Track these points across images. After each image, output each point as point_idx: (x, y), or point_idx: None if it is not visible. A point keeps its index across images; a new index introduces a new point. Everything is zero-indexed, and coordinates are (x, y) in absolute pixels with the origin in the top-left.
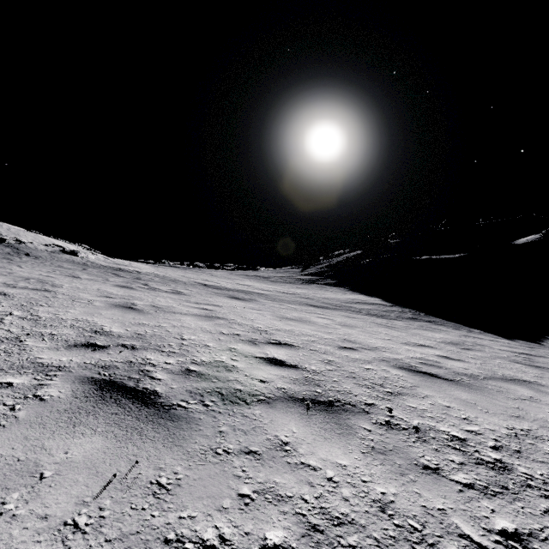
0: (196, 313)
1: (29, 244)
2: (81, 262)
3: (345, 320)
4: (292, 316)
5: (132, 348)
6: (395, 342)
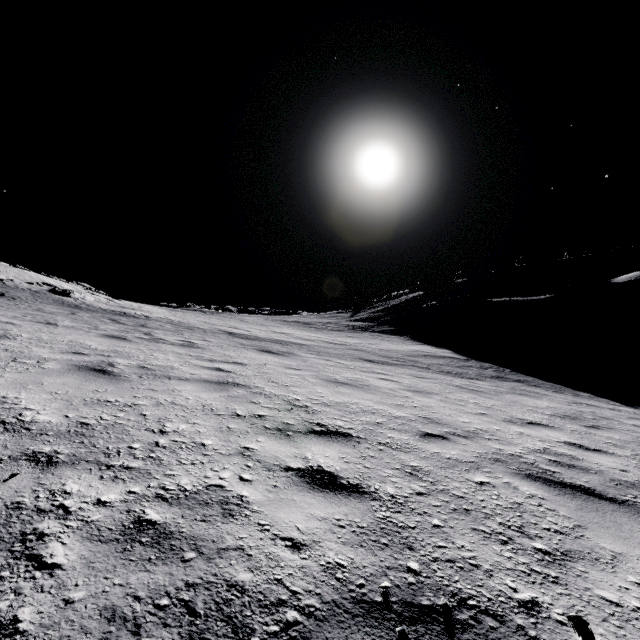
0: (204, 377)
1: (8, 282)
2: (73, 304)
3: (414, 382)
4: (343, 379)
5: (47, 463)
6: (495, 419)
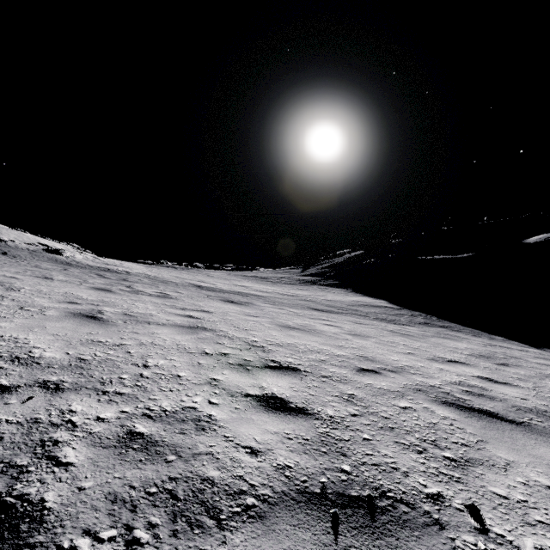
0: (178, 323)
1: (9, 243)
2: (65, 261)
3: (354, 327)
4: (294, 324)
5: (55, 389)
6: (420, 358)
